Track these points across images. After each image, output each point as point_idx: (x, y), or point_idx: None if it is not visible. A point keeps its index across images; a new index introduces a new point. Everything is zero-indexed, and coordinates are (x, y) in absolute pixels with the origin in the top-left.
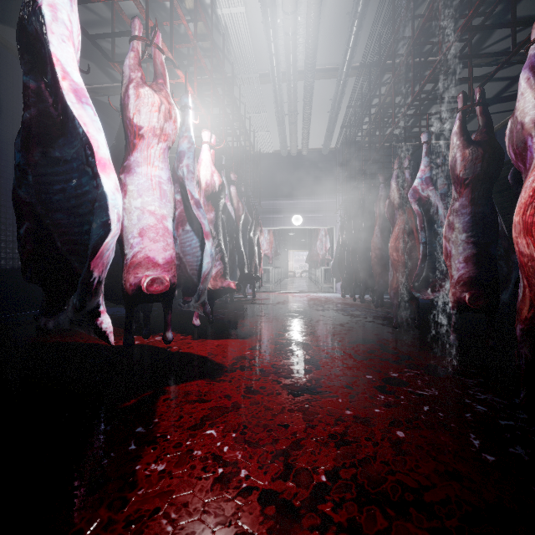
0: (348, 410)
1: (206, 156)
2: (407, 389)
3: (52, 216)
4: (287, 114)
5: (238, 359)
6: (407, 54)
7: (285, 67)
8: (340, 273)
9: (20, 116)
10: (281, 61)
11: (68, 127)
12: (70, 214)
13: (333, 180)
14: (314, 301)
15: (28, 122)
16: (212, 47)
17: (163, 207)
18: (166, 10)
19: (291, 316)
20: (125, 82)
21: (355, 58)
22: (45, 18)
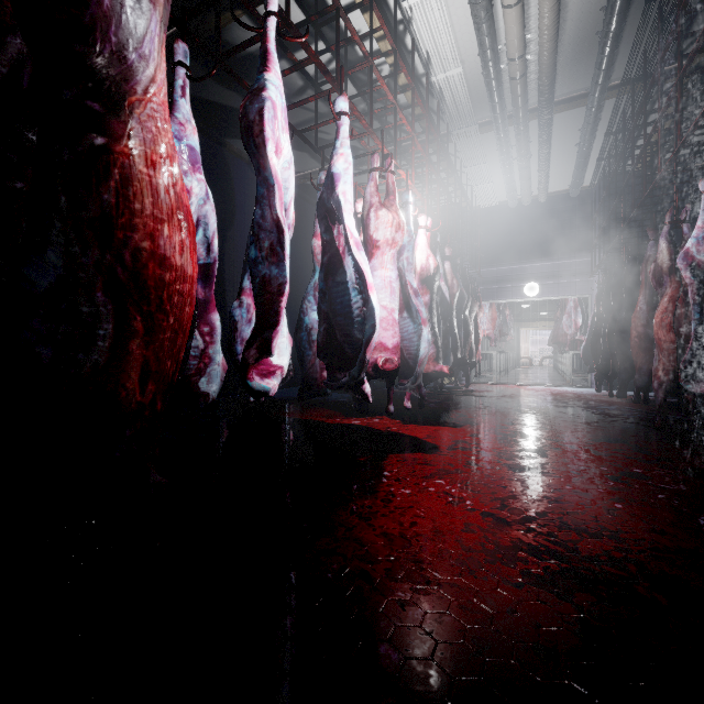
0: (568, 486)
1: (423, 241)
2: (647, 481)
3: (341, 320)
4: (515, 159)
5: (458, 442)
6: (674, 88)
7: (512, 109)
8: (596, 360)
9: (249, 216)
10: (506, 104)
11: (349, 262)
12: (351, 318)
13: (586, 231)
14: (555, 396)
15: (330, 264)
16: (428, 125)
17: (396, 304)
18: (379, 91)
19: (519, 410)
20: (369, 208)
21: (613, 75)
22: (345, 204)
